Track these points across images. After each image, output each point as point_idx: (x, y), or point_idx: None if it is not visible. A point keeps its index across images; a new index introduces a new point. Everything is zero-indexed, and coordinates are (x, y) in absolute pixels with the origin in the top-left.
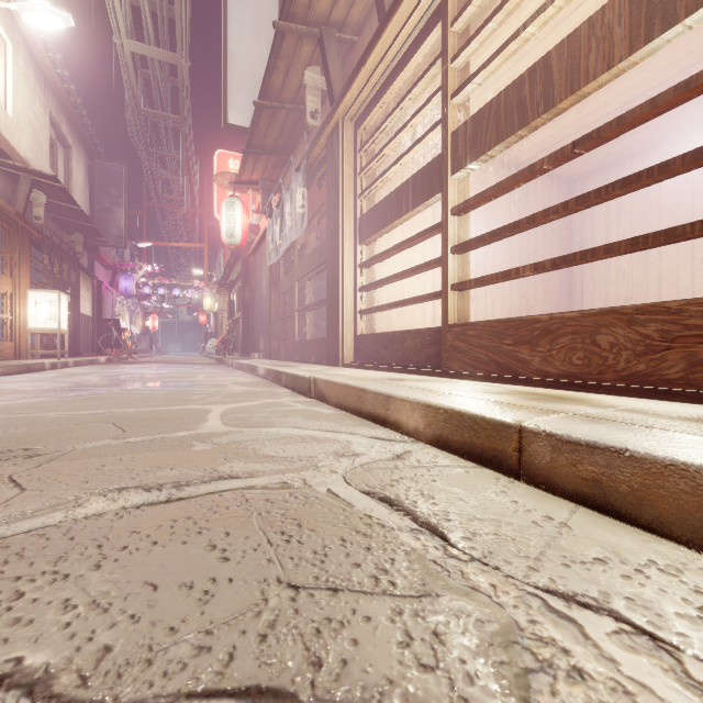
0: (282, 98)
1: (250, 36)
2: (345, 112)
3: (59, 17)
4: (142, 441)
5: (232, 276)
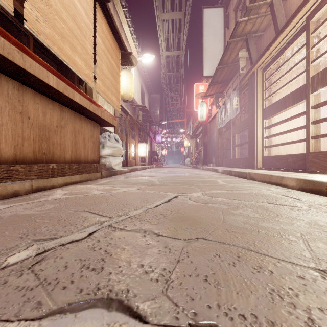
0: (227, 63)
1: (212, 39)
2: (258, 67)
3: (151, 57)
4: (209, 184)
5: (197, 132)
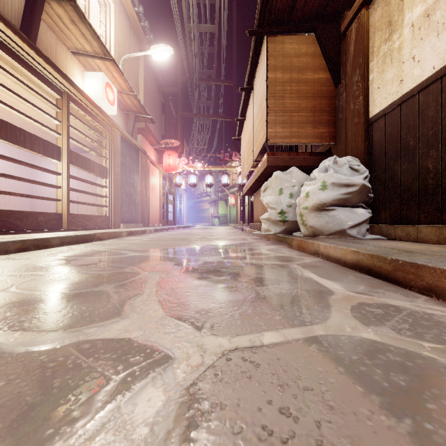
0: None
1: None
2: None
3: None
4: (162, 238)
5: None
